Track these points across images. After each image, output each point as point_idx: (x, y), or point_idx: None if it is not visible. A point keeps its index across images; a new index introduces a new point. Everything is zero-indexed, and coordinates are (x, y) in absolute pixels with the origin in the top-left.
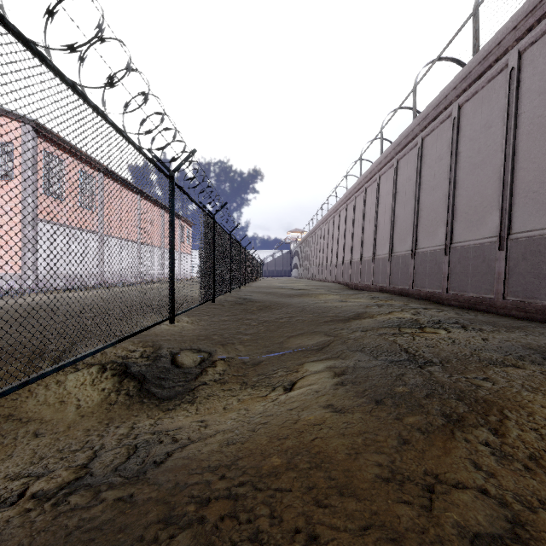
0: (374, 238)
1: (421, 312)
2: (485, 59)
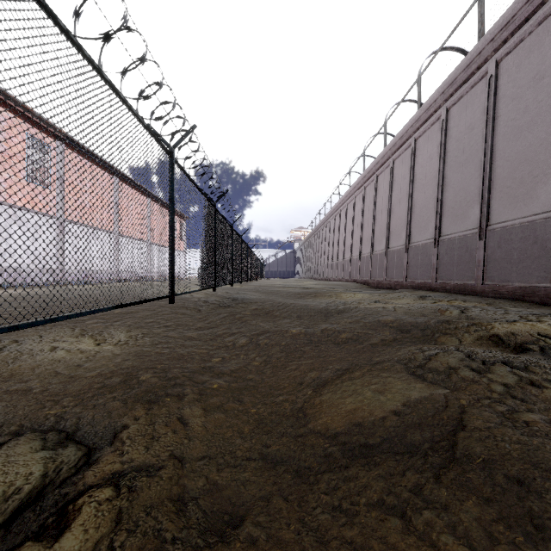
0: (409, 220)
1: None
2: None
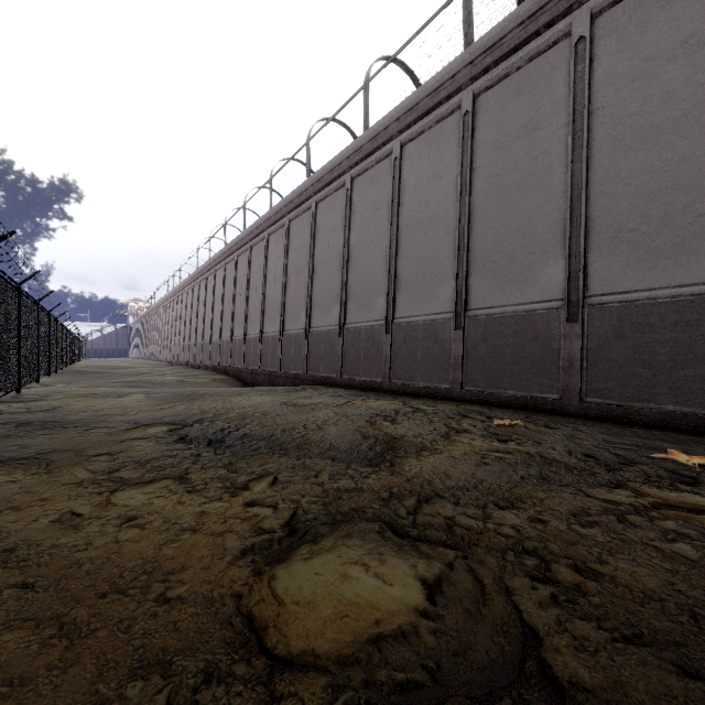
0: (184, 330)
1: (177, 370)
2: (210, 265)
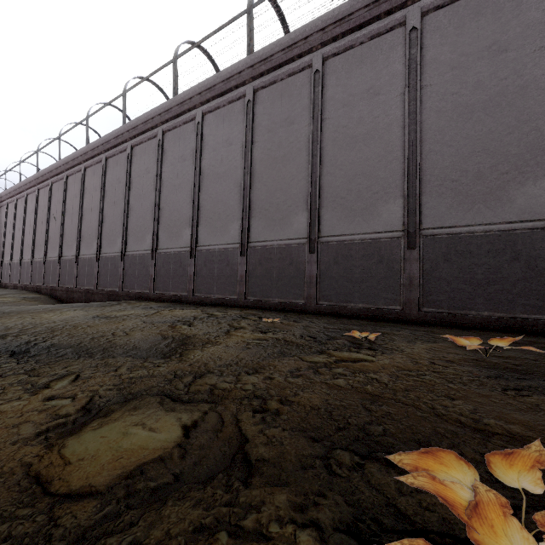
0: None
1: None
2: (20, 188)
